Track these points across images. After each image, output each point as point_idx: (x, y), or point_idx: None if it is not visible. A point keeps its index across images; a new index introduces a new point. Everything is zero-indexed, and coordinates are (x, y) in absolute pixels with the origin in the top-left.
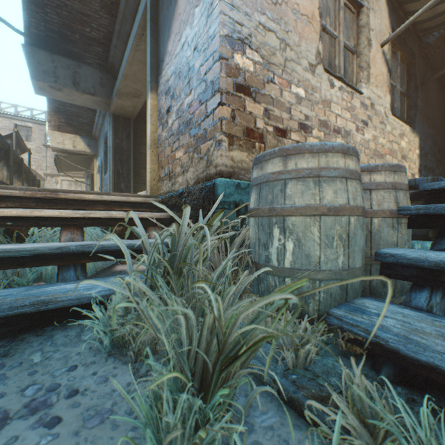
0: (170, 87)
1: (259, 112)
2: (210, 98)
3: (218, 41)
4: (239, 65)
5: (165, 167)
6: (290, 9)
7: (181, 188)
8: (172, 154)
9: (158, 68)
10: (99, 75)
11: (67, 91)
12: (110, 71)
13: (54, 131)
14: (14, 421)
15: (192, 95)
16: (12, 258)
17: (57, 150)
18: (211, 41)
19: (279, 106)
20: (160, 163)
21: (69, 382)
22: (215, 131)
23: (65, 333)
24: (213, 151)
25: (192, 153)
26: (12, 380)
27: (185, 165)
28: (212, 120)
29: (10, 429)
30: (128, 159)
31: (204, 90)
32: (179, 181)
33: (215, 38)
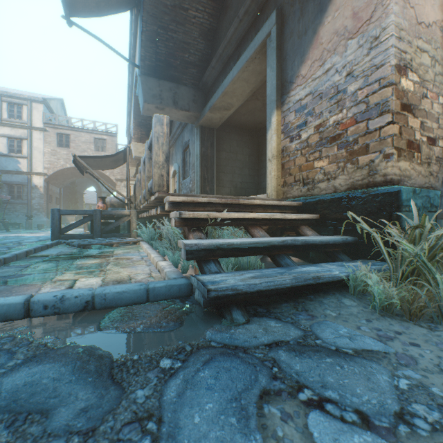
0: (303, 105)
1: (416, 126)
2: (374, 117)
3: (388, 70)
4: (403, 88)
5: (296, 174)
6: (438, 27)
7: (324, 193)
8: (307, 163)
9: (282, 88)
10: (192, 93)
11: (167, 110)
12: (201, 88)
13: (137, 142)
14: (386, 342)
15: (344, 114)
16: (253, 248)
17: (138, 159)
18: (375, 69)
19: (430, 118)
20: (286, 171)
21: (382, 327)
22: (383, 145)
23: (327, 300)
24: (379, 163)
25: (342, 163)
26: (339, 323)
27: (331, 173)
28: (377, 136)
29: (392, 345)
30: (211, 165)
31: (363, 110)
32: (319, 186)
33: (382, 67)
